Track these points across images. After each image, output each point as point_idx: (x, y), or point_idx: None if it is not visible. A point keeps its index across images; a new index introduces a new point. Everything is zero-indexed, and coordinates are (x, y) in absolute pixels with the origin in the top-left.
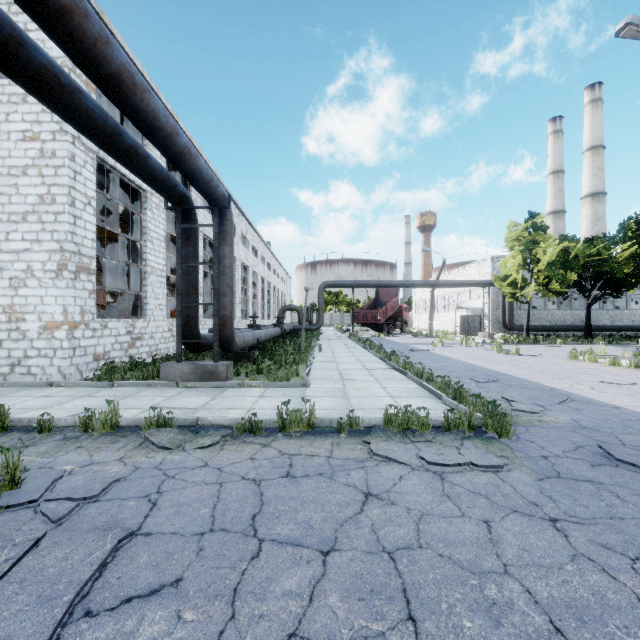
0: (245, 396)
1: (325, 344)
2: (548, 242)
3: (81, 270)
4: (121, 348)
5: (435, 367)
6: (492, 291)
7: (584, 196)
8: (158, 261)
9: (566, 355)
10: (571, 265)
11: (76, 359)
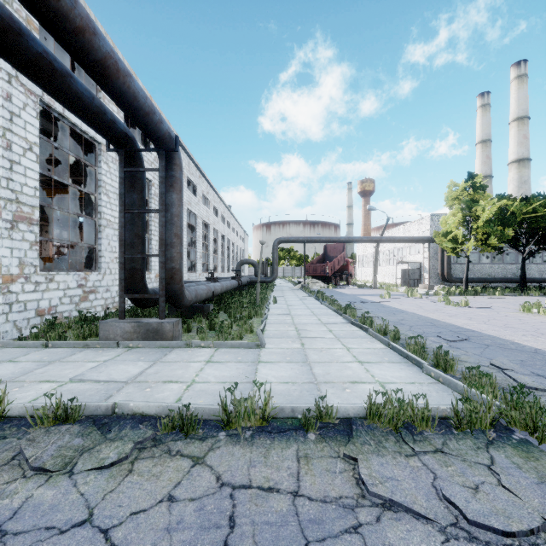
0: (190, 361)
1: (279, 295)
2: (486, 201)
3: (20, 219)
4: (71, 302)
5: (393, 321)
6: (431, 247)
7: (511, 162)
8: (115, 215)
9: (515, 307)
10: (508, 222)
11: (13, 315)
